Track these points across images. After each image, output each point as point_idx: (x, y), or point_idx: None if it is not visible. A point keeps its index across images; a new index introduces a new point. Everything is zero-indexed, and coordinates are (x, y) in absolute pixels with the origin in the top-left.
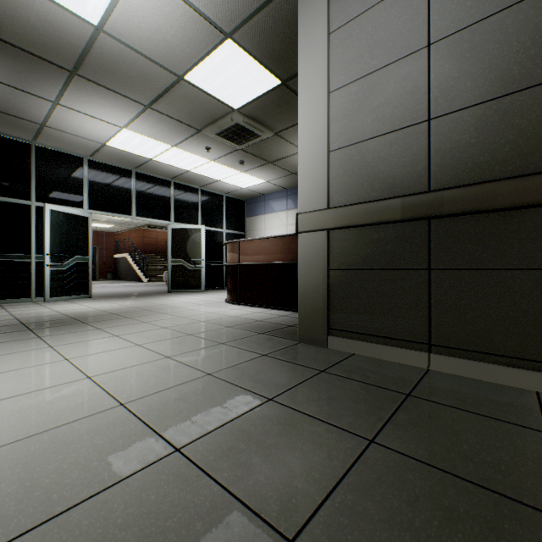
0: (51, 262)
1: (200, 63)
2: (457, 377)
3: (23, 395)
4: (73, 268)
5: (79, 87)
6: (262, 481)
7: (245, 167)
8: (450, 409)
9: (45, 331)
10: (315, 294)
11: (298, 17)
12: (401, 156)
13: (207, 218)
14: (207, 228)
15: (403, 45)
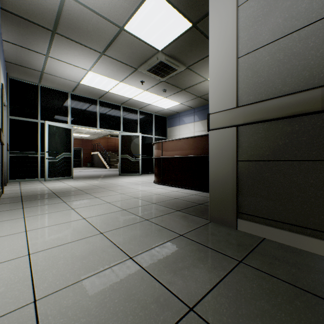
0: (48, 156)
1: (134, 14)
2: None
3: None
4: (62, 160)
5: (59, 43)
6: None
7: (166, 94)
8: None
9: (30, 203)
10: (225, 181)
11: None
12: (320, 46)
13: (143, 129)
14: (143, 135)
15: None
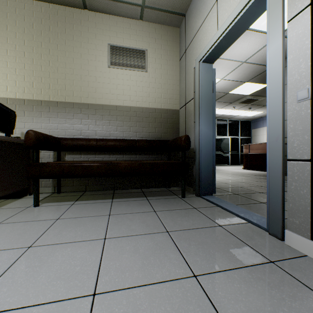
0: None
1: (235, 89)
2: None
3: None
4: None
5: None
6: (256, 184)
7: (251, 109)
8: None
9: None
10: None
11: None
12: None
13: (231, 132)
14: (231, 137)
15: None
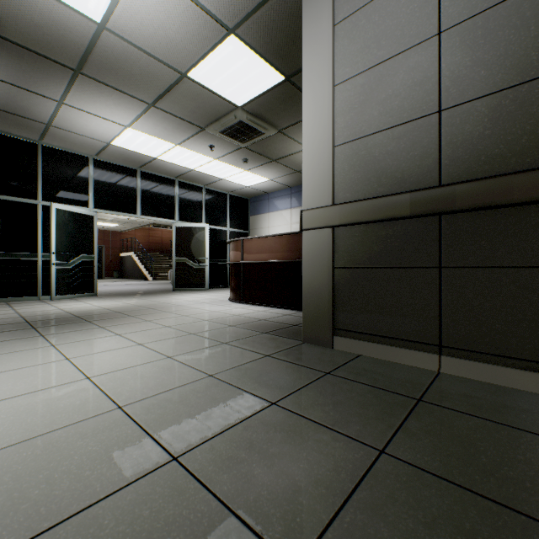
0: (57, 260)
1: (203, 59)
2: (470, 381)
3: (20, 396)
4: (78, 266)
5: (83, 86)
6: (264, 496)
7: (248, 165)
8: (465, 416)
9: (48, 329)
10: (320, 293)
11: (302, 9)
12: (410, 149)
13: (211, 217)
14: (211, 226)
15: (412, 34)
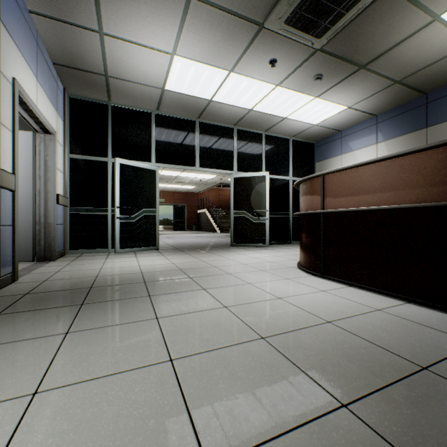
0: (120, 214)
1: None
2: None
3: None
4: (141, 220)
5: None
6: None
7: (321, 86)
8: None
9: None
10: None
11: None
12: None
13: (272, 166)
14: (272, 176)
15: None
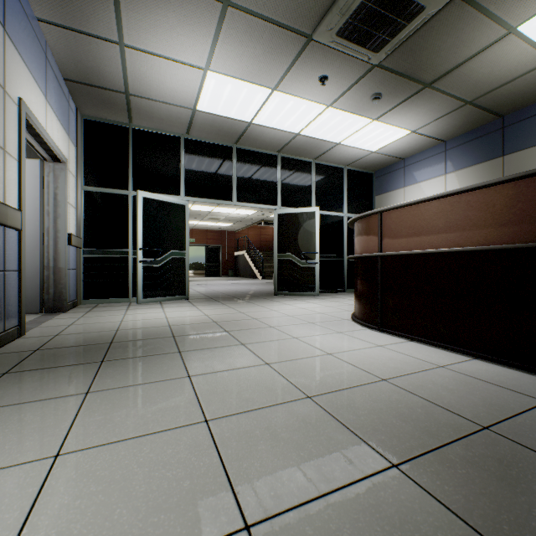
0: (143, 257)
1: None
2: None
3: None
4: (168, 264)
5: None
6: None
7: (379, 107)
8: None
9: (5, 385)
10: None
11: None
12: None
13: (323, 200)
14: (323, 212)
15: None
